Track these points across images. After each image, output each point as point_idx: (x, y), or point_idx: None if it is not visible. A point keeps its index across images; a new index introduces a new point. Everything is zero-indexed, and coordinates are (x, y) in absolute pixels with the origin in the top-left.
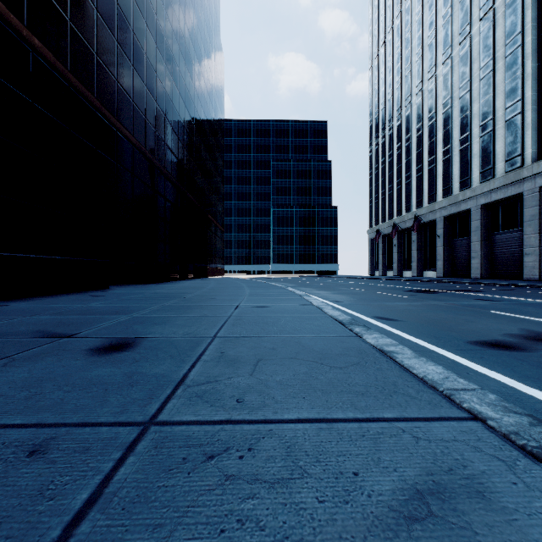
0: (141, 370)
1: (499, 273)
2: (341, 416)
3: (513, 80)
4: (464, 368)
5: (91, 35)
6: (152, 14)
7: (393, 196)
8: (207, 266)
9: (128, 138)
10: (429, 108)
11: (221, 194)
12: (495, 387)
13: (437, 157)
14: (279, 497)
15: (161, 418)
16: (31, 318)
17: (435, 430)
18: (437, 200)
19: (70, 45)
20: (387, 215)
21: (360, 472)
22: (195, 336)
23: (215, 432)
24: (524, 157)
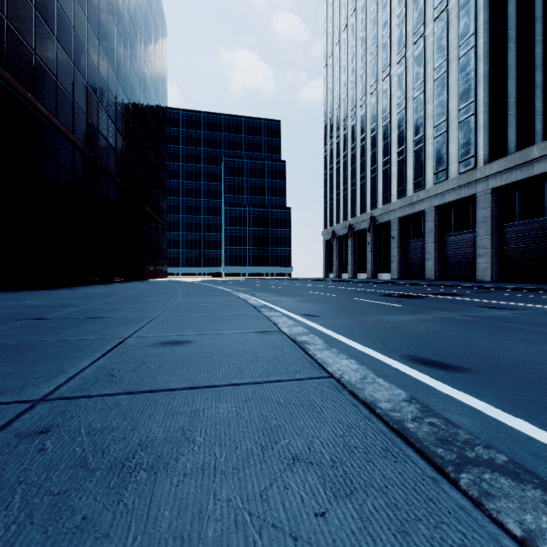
0: None
1: (451, 275)
2: None
3: (467, 82)
4: None
5: None
6: None
7: (348, 196)
8: (143, 267)
9: None
10: (384, 108)
11: (163, 185)
12: None
13: (391, 157)
14: None
15: None
16: None
17: None
18: (391, 201)
19: None
20: (342, 216)
21: None
22: None
23: None
24: (477, 159)
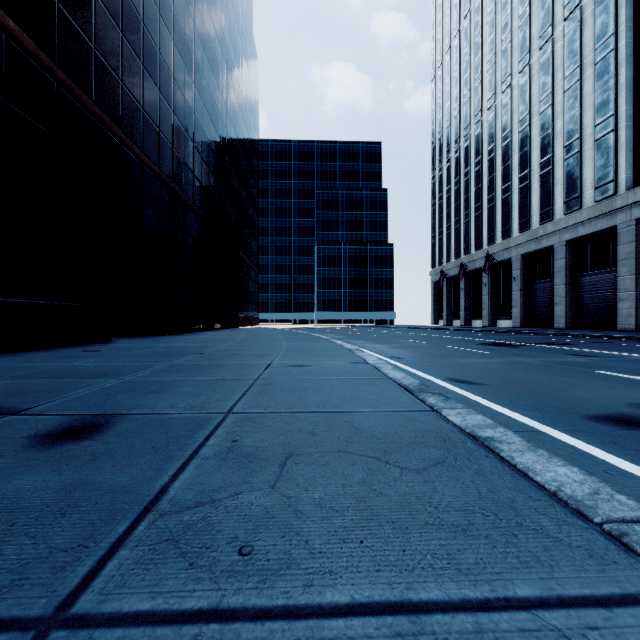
0: (93, 478)
1: (587, 323)
2: (435, 593)
3: (604, 92)
4: (598, 463)
5: (87, 22)
6: (168, 4)
7: (460, 230)
8: (237, 314)
9: (136, 154)
10: (504, 126)
11: (255, 227)
12: None
13: (513, 184)
14: None
15: (80, 606)
16: None
17: (633, 638)
18: (513, 235)
19: (59, 32)
20: (453, 253)
21: None
22: (200, 412)
23: None
24: (618, 184)
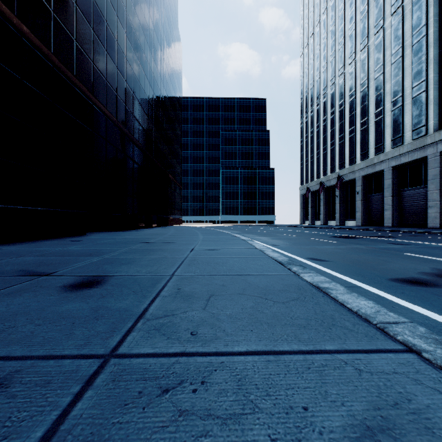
0: (106, 305)
1: (407, 223)
2: (287, 348)
3: (419, 64)
4: (389, 302)
5: (71, 24)
6: (123, 9)
7: (320, 159)
8: (167, 216)
9: (102, 110)
10: (350, 88)
11: (179, 158)
12: (419, 319)
13: (356, 127)
14: (232, 435)
15: (121, 351)
16: (17, 259)
17: (375, 362)
18: (356, 162)
19: (54, 32)
20: (315, 175)
21: (309, 406)
22: (155, 274)
23: (170, 364)
24: (428, 127)
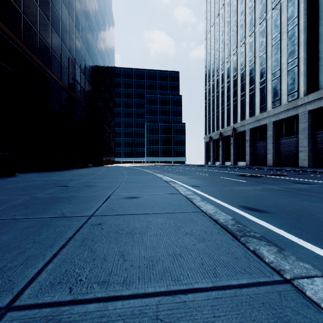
0: None
1: (283, 163)
2: None
3: (292, 46)
4: None
5: None
6: None
7: (219, 116)
8: (102, 158)
9: (34, 60)
10: (241, 63)
11: (113, 112)
12: None
13: (246, 92)
14: None
15: None
16: None
17: None
18: (246, 118)
19: None
20: (215, 128)
21: None
22: None
23: None
24: (299, 93)
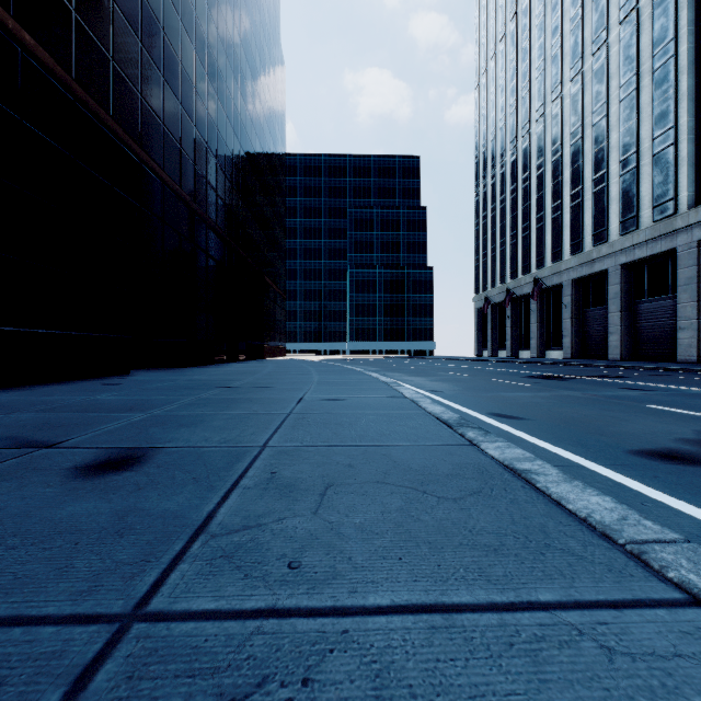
0: (142, 505)
1: (644, 354)
2: (466, 598)
3: (663, 102)
4: (635, 495)
5: (104, 32)
6: (190, 10)
7: (506, 253)
8: (263, 344)
9: (156, 173)
10: (554, 139)
11: (282, 250)
12: (692, 528)
13: (563, 202)
14: None
15: (154, 605)
16: (7, 418)
17: (636, 630)
18: (563, 258)
19: (76, 44)
20: (498, 278)
21: None
22: (235, 445)
23: (245, 637)
24: (678, 202)
